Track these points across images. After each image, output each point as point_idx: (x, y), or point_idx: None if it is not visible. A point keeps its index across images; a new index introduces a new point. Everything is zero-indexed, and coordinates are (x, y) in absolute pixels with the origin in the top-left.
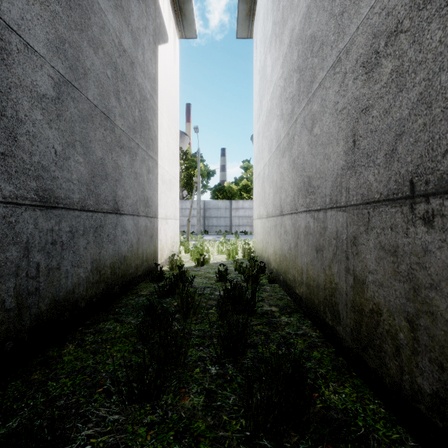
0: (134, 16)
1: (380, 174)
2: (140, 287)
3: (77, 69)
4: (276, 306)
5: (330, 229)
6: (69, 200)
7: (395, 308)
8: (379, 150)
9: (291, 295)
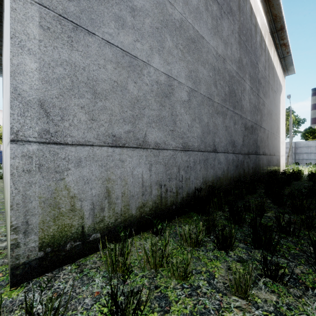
0: (276, 101)
1: None
2: None
3: (271, 129)
4: None
5: None
6: (271, 153)
7: None
8: None
9: None
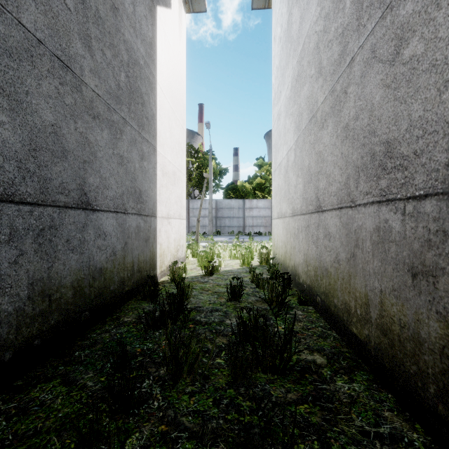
0: None
1: None
2: (126, 308)
3: None
4: (320, 354)
5: None
6: None
7: None
8: None
9: (340, 330)
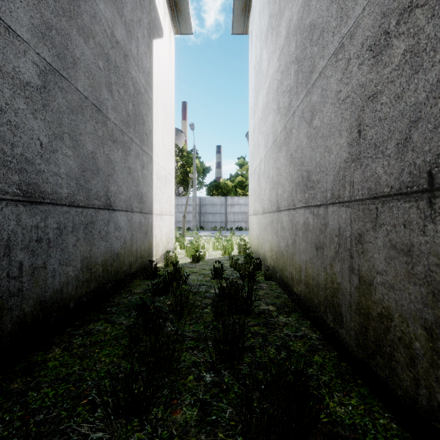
0: (127, 7)
1: (390, 166)
2: (134, 284)
3: (65, 58)
4: (273, 305)
5: (331, 226)
6: (57, 195)
7: (409, 313)
8: (389, 139)
9: (288, 293)
